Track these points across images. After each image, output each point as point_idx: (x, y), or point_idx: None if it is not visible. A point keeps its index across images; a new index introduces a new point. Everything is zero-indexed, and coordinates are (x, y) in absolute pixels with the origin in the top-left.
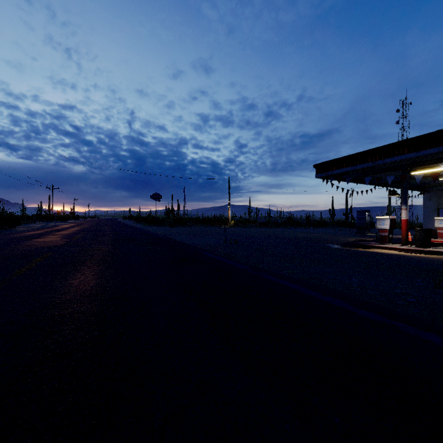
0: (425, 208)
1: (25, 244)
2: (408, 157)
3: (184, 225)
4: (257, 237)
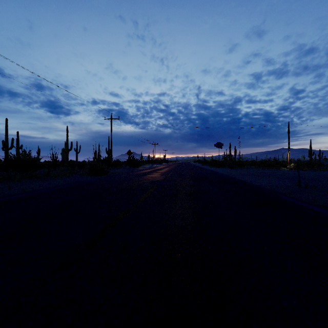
0: None
1: (143, 178)
2: None
3: (242, 167)
4: None
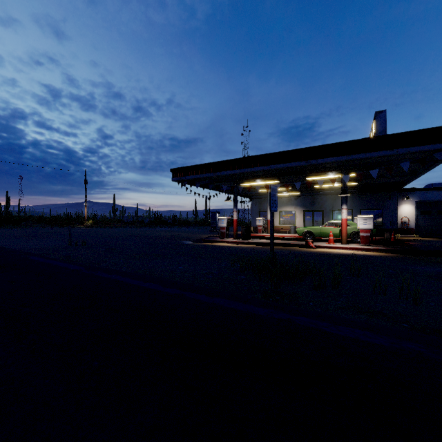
0: (253, 211)
1: None
2: (235, 172)
3: (16, 226)
4: (117, 237)
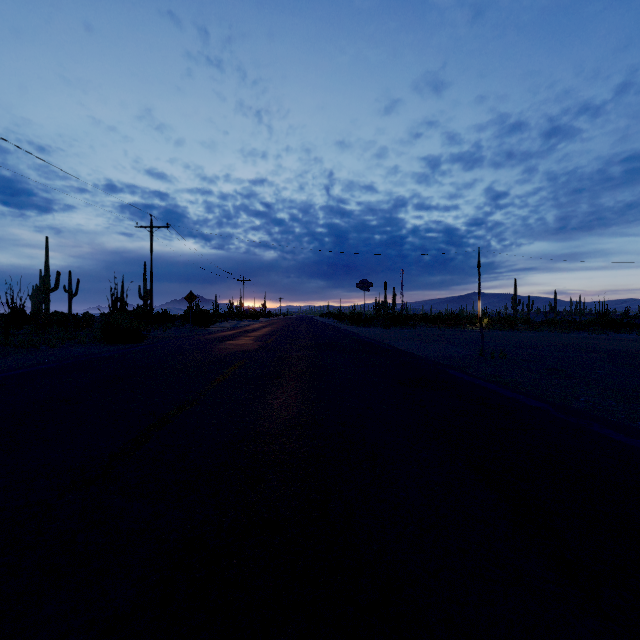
0: None
1: (219, 347)
2: None
3: (404, 326)
4: (538, 347)
